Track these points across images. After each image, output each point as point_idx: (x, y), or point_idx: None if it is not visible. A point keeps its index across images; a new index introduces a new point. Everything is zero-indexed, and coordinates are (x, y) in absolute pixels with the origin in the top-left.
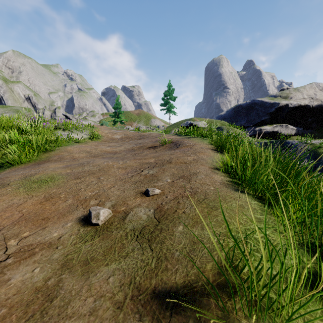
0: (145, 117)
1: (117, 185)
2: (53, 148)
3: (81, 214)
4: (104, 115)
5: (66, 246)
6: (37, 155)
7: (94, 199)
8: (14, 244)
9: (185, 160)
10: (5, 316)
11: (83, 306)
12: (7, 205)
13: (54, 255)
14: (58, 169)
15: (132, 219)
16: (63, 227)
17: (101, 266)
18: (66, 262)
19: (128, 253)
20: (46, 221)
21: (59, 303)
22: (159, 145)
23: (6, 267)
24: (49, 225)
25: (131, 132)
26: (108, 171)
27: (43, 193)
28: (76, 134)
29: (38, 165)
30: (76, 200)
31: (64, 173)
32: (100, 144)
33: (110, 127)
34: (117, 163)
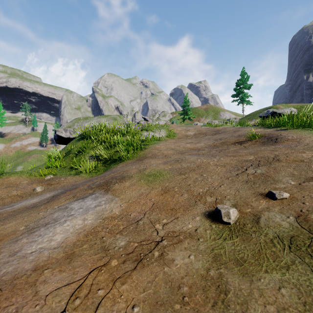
0: (213, 112)
1: (226, 184)
2: (145, 146)
3: (203, 210)
4: (173, 114)
5: (206, 240)
6: (136, 153)
7: (208, 195)
8: (160, 228)
9: (300, 158)
10: (190, 294)
11: (266, 312)
12: (139, 193)
13: (199, 246)
14: (160, 165)
15: (269, 224)
16: (194, 220)
17: (259, 271)
18: (215, 256)
19: (288, 264)
20: (174, 211)
21: (234, 298)
22: (246, 140)
23: (165, 248)
24: (179, 216)
25: (203, 128)
26: (206, 168)
27: (159, 186)
28: (157, 133)
29: (140, 161)
30: (191, 195)
31: (167, 169)
32: (178, 141)
33: (180, 124)
34: (211, 160)
